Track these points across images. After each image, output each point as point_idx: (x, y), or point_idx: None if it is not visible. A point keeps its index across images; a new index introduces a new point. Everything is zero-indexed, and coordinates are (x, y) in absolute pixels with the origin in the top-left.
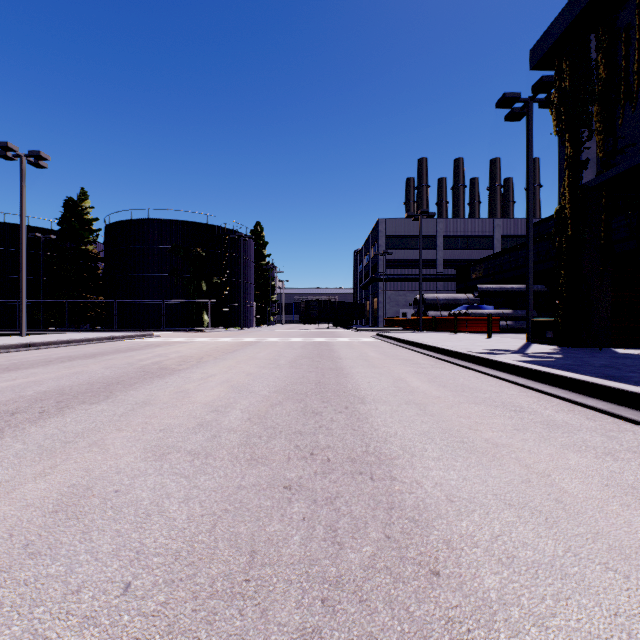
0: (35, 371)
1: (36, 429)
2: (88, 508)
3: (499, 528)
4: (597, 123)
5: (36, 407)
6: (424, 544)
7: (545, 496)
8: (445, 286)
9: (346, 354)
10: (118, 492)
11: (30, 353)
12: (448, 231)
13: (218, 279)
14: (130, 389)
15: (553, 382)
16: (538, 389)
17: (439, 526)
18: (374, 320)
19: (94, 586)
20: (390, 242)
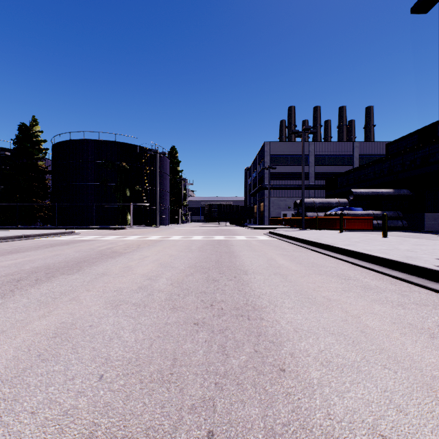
0: None
1: None
2: None
3: None
4: None
5: None
6: None
7: None
8: (316, 193)
9: (250, 261)
10: None
11: None
12: (318, 151)
13: (140, 187)
14: None
15: None
16: None
17: None
18: (260, 219)
19: None
20: (273, 159)
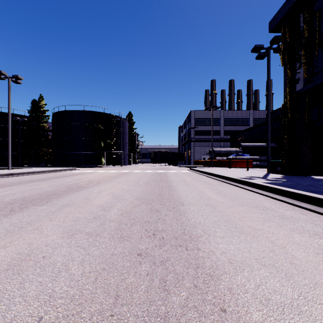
0: (12, 188)
1: (6, 220)
2: (26, 267)
3: (259, 280)
4: (303, 60)
5: (9, 207)
6: (216, 291)
7: (284, 260)
8: (225, 144)
9: (174, 179)
10: (44, 257)
11: (11, 178)
12: (226, 116)
13: (109, 140)
14: (60, 197)
15: (282, 194)
16: (275, 197)
17: (225, 279)
18: (189, 161)
19: (20, 319)
20: (197, 122)
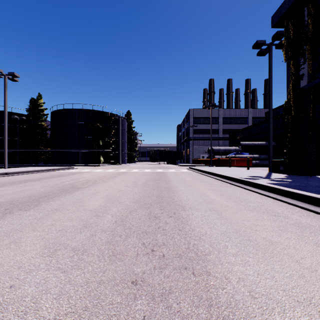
0: (3, 189)
1: None
2: None
3: None
4: (308, 55)
5: None
6: None
7: None
8: (223, 143)
9: (173, 178)
10: (12, 287)
11: (5, 178)
12: (225, 115)
13: (108, 139)
14: (51, 200)
15: (292, 196)
16: (284, 201)
17: None
18: (187, 160)
19: None
20: (195, 120)
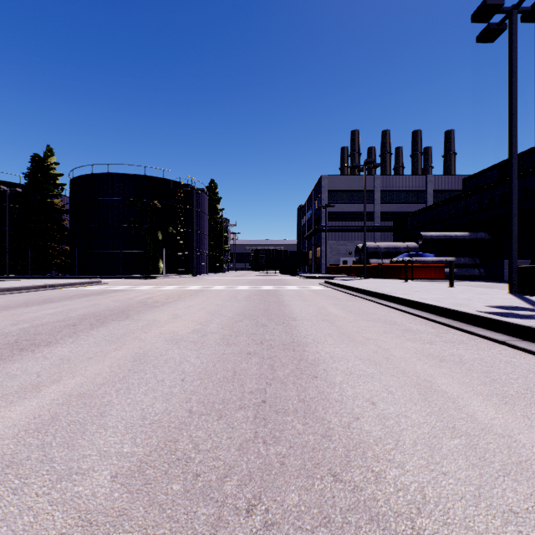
0: None
1: None
2: None
3: None
4: None
5: None
6: None
7: None
8: (382, 236)
9: (300, 310)
10: None
11: None
12: (385, 186)
13: (173, 229)
14: None
15: None
16: None
17: None
18: (317, 267)
19: None
20: (332, 196)
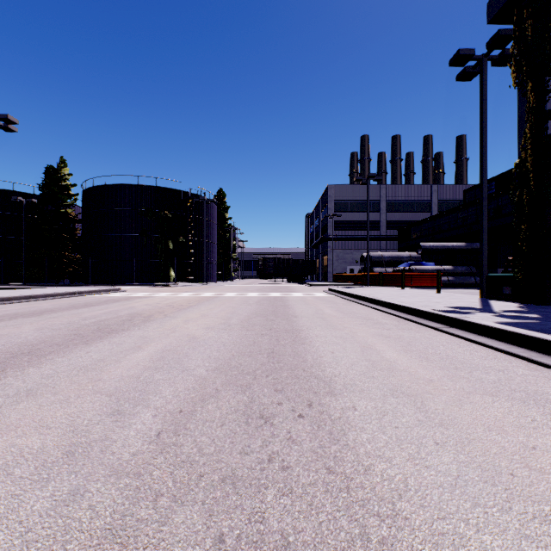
0: None
1: None
2: None
3: None
4: None
5: None
6: None
7: None
8: (388, 245)
9: (301, 311)
10: None
11: None
12: (390, 196)
13: (184, 239)
14: (33, 364)
15: None
16: None
17: None
18: (324, 276)
19: None
20: (338, 206)
